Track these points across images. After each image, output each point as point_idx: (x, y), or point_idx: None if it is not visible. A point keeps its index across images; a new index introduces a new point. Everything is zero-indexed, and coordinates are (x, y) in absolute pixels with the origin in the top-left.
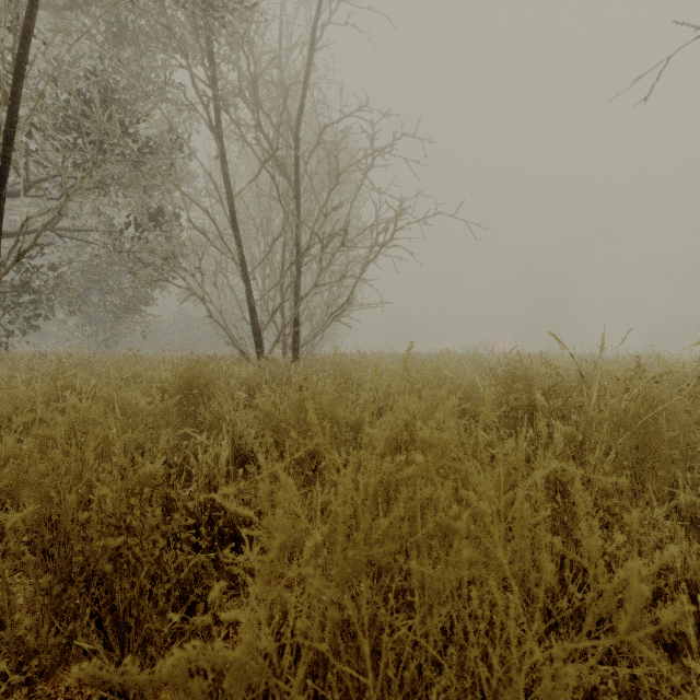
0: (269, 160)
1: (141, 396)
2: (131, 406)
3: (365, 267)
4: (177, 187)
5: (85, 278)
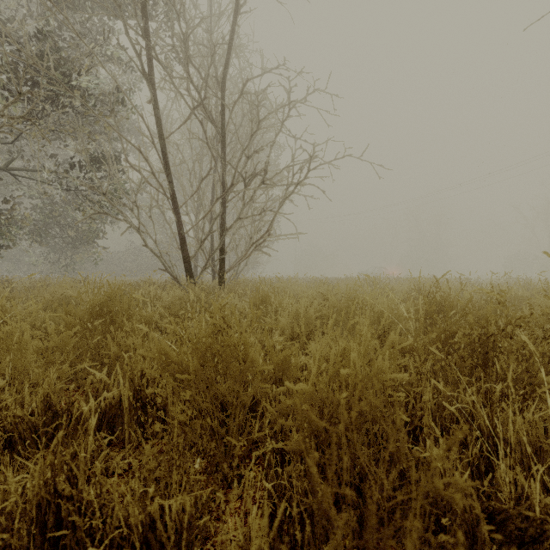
0: (198, 107)
1: (61, 321)
2: (17, 340)
3: (283, 202)
4: (111, 126)
5: (45, 214)
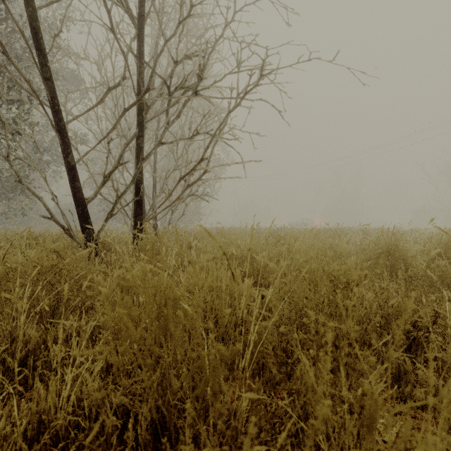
0: None
1: None
2: None
3: (224, 118)
4: None
5: None
